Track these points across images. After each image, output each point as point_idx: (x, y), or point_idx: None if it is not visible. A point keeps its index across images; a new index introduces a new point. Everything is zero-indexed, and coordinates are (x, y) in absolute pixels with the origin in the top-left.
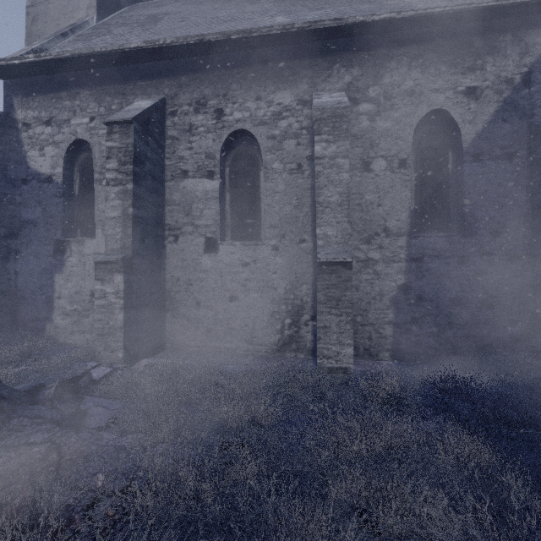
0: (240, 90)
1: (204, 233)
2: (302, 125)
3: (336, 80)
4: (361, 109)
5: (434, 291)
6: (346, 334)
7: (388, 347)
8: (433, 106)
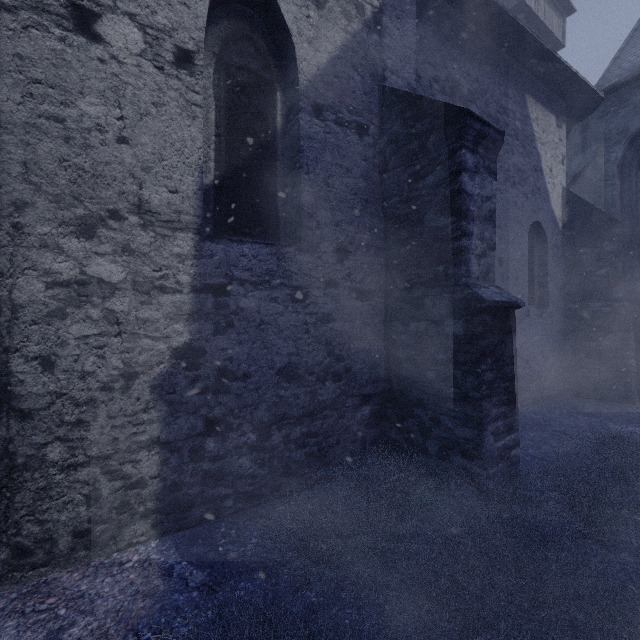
0: None
1: None
2: None
3: None
4: None
5: (252, 356)
6: None
7: (147, 507)
8: None
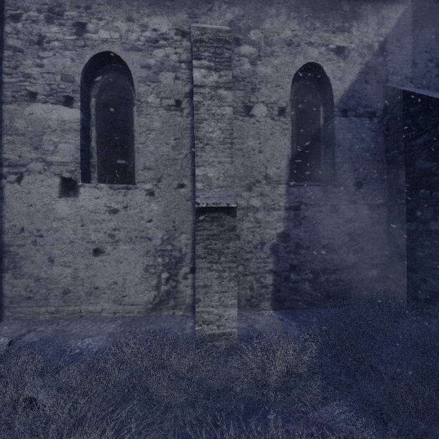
0: (107, 6)
1: (60, 172)
2: (181, 58)
3: (217, 16)
4: (242, 50)
5: (310, 238)
6: (229, 293)
7: (269, 296)
8: (309, 59)
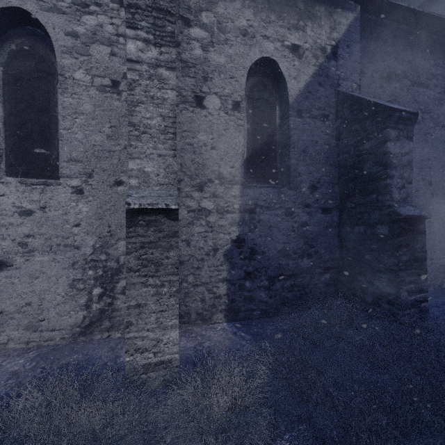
0: None
1: None
2: (118, 30)
3: None
4: (193, 33)
5: (266, 243)
6: (169, 312)
7: (222, 308)
8: (264, 53)
